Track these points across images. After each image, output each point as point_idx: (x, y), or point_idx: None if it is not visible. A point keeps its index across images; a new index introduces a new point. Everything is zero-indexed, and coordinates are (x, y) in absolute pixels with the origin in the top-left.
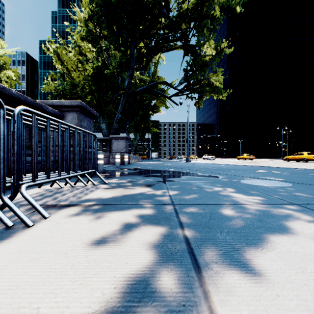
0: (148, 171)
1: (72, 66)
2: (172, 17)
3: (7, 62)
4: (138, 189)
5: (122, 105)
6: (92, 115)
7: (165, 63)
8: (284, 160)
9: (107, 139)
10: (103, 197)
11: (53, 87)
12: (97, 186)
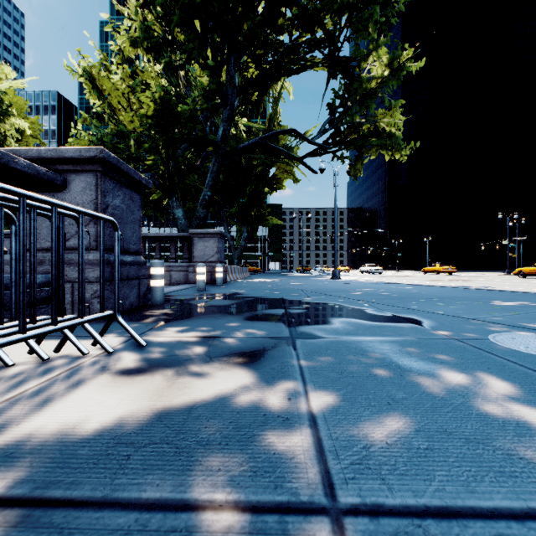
0: (257, 303)
1: (120, 102)
2: (307, 2)
3: (22, 106)
4: (216, 374)
5: (213, 173)
6: (136, 182)
7: (293, 98)
8: (512, 275)
9: (185, 237)
10: (78, 432)
11: (86, 142)
12: (111, 359)
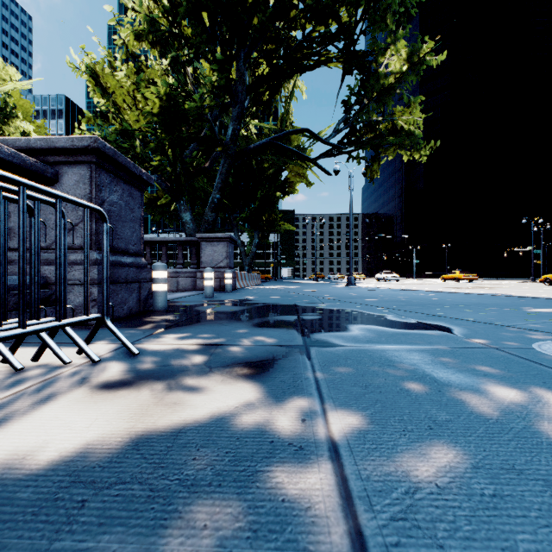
0: (268, 310)
1: (125, 100)
2: None
3: (27, 110)
4: (214, 387)
5: (222, 175)
6: (136, 177)
7: (306, 98)
8: (537, 283)
9: (192, 241)
10: (26, 465)
11: None
12: (95, 369)
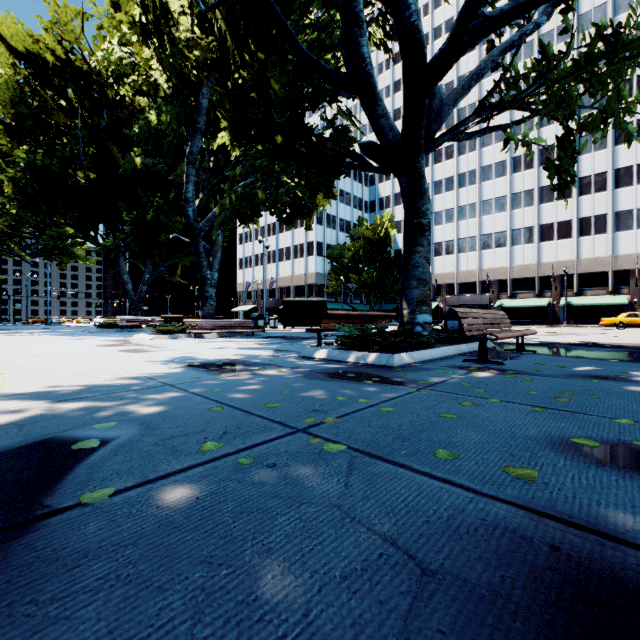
0: None
1: None
2: None
3: None
4: None
5: None
6: None
7: None
8: None
9: None
10: None
11: None
12: None
